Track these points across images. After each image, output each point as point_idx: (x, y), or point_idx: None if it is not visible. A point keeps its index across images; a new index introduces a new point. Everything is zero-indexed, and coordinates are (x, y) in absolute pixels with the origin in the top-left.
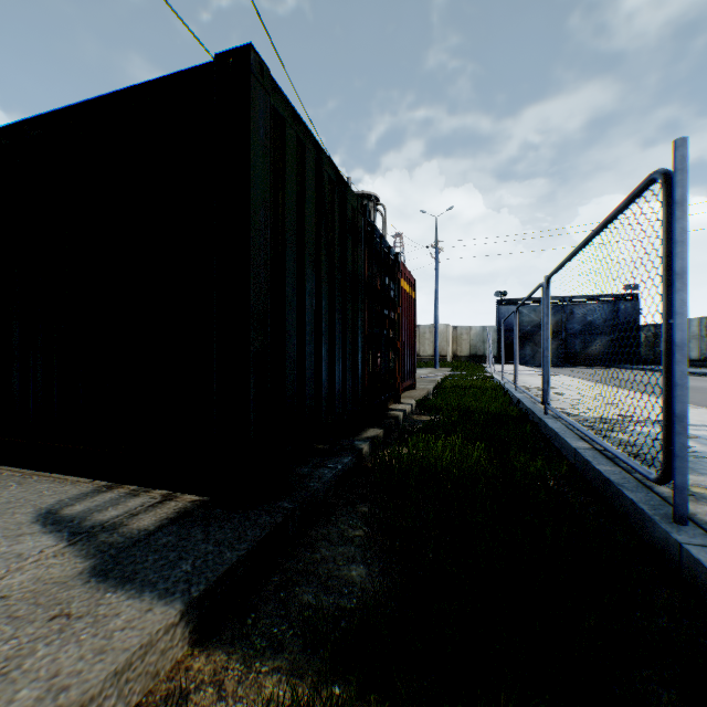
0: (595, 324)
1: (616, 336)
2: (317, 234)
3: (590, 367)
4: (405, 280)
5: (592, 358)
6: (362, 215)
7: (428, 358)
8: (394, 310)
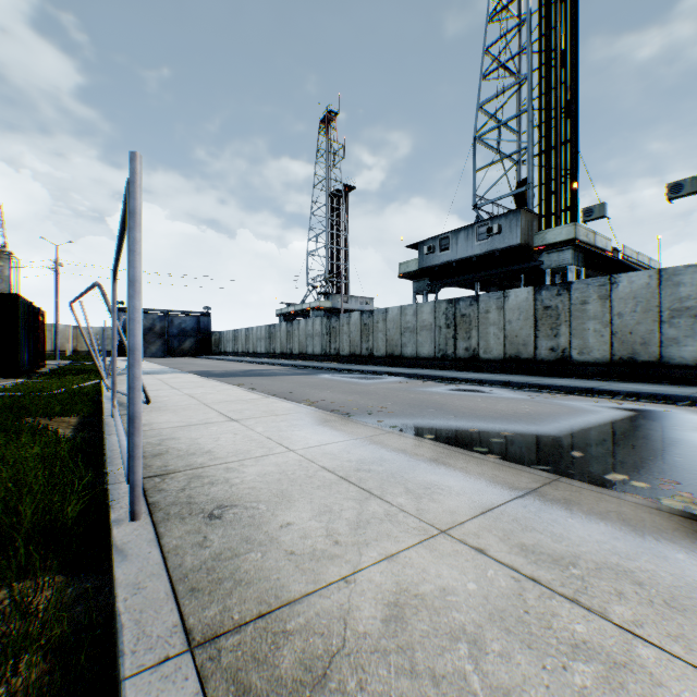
0: (188, 330)
1: (200, 338)
2: (25, 320)
3: (184, 358)
4: (43, 315)
5: (186, 352)
6: (33, 306)
7: (47, 353)
8: (40, 332)
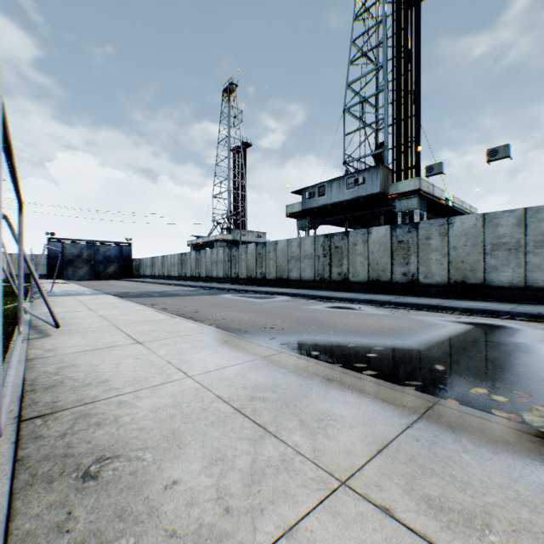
0: (112, 257)
1: (122, 264)
2: None
3: (108, 280)
4: None
5: (110, 275)
6: None
7: None
8: None
